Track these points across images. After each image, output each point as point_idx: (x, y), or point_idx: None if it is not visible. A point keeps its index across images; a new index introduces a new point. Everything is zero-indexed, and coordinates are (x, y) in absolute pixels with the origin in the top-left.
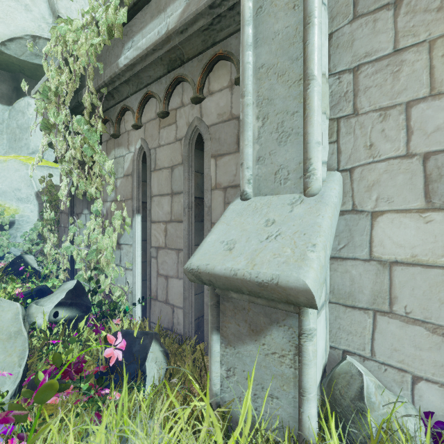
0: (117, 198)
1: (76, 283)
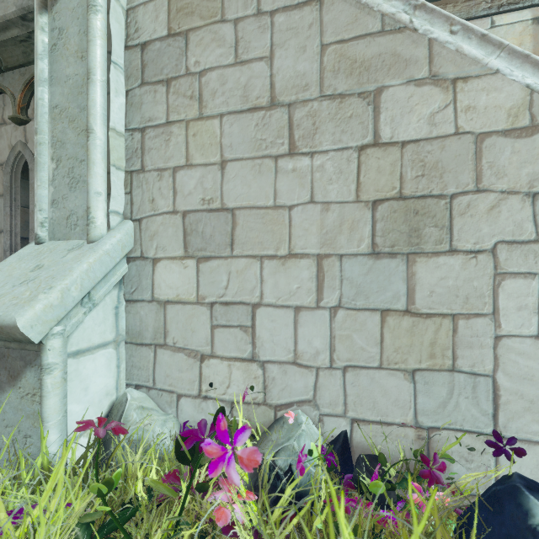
0: None
1: None
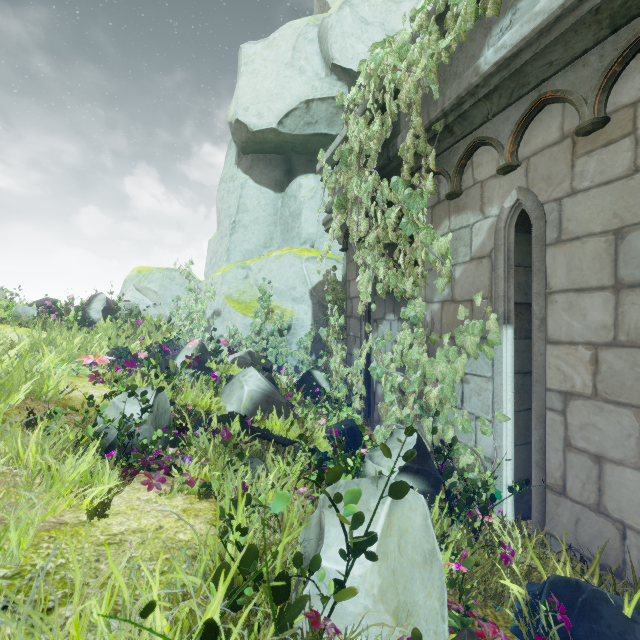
0: (473, 298)
1: (417, 435)
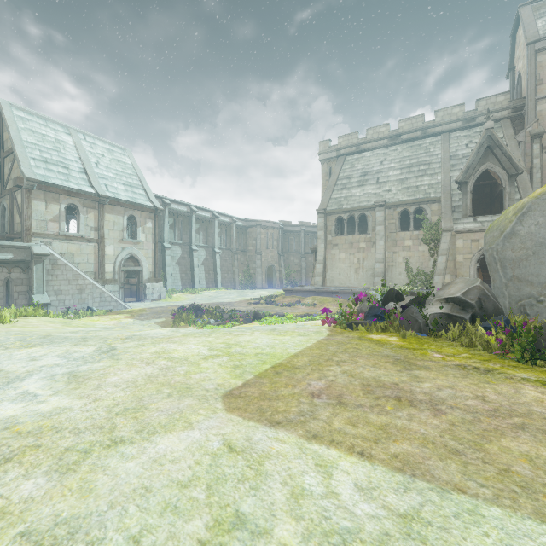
0: None
1: None
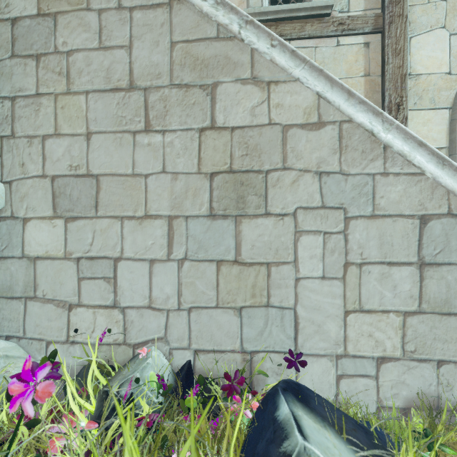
0: None
1: None
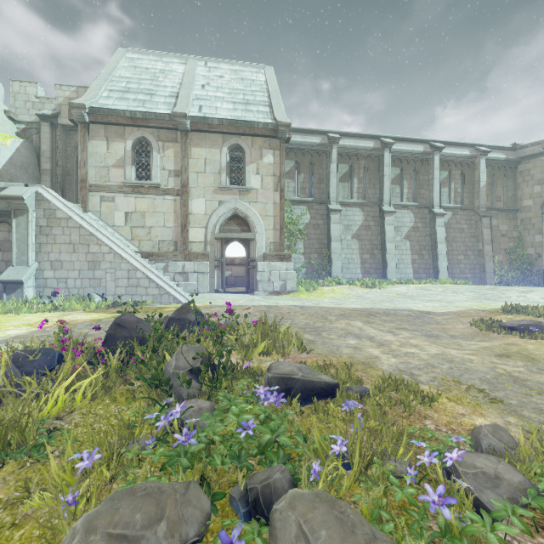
0: None
1: None
